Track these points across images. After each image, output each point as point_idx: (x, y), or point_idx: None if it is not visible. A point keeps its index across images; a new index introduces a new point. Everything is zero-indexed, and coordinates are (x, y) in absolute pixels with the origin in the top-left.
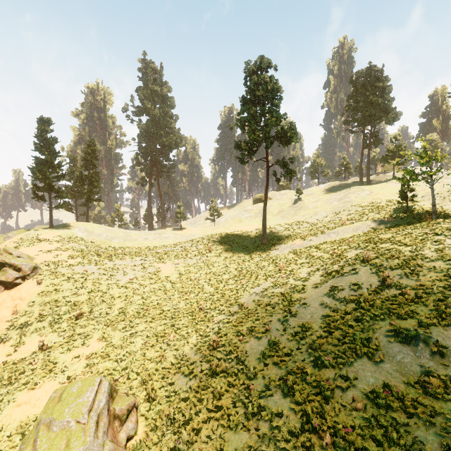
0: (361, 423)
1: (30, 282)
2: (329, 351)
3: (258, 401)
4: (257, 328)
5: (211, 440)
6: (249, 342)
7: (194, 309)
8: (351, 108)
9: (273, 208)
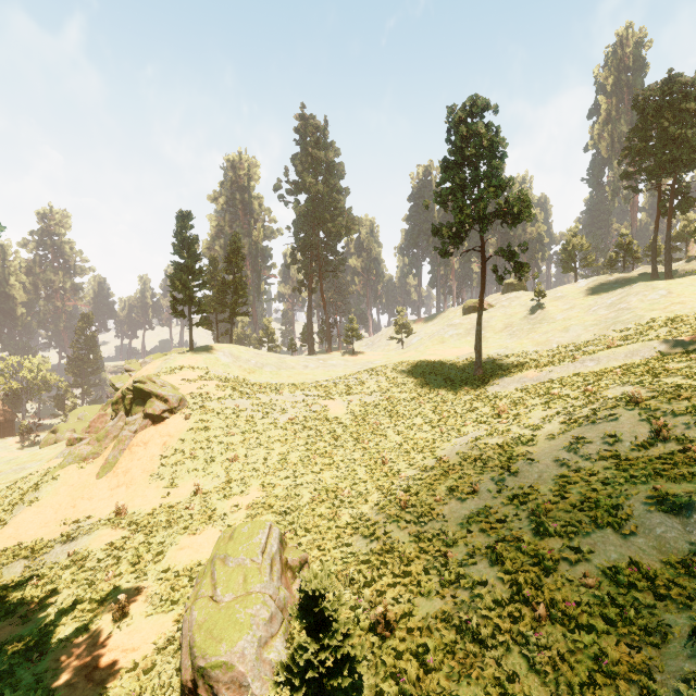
0: (591, 601)
1: (178, 416)
2: (558, 518)
3: (458, 569)
4: (460, 488)
5: (397, 603)
6: (449, 504)
7: (375, 461)
8: (635, 150)
9: (495, 321)
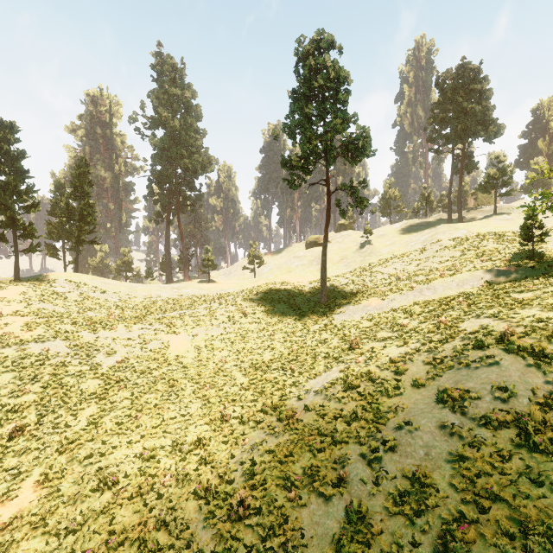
0: None
1: None
2: None
3: None
4: (322, 472)
5: None
6: (308, 506)
7: (214, 415)
8: (438, 119)
9: (332, 253)
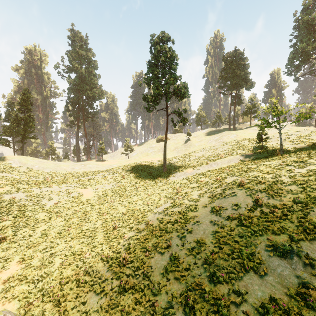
0: None
1: None
2: (221, 266)
3: None
4: (160, 244)
5: None
6: (154, 258)
7: (109, 227)
8: (224, 77)
9: (170, 145)
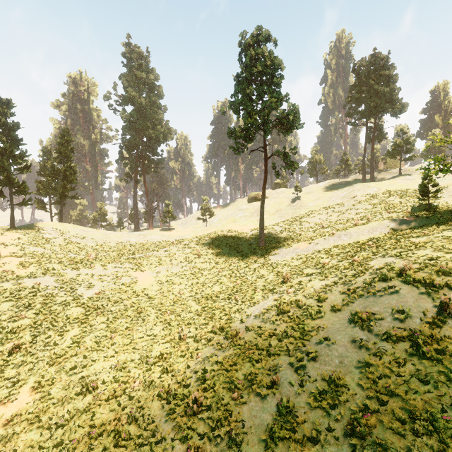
0: None
1: None
2: (391, 447)
3: None
4: (259, 378)
5: None
6: (248, 404)
7: (174, 335)
8: (354, 99)
9: (269, 207)
